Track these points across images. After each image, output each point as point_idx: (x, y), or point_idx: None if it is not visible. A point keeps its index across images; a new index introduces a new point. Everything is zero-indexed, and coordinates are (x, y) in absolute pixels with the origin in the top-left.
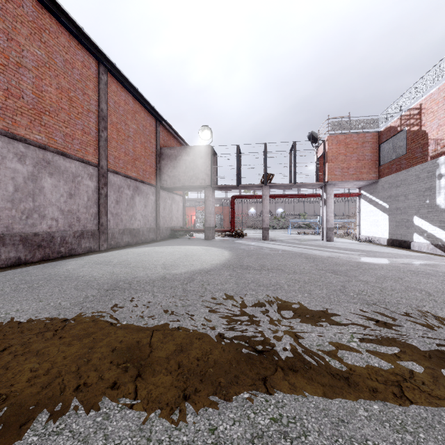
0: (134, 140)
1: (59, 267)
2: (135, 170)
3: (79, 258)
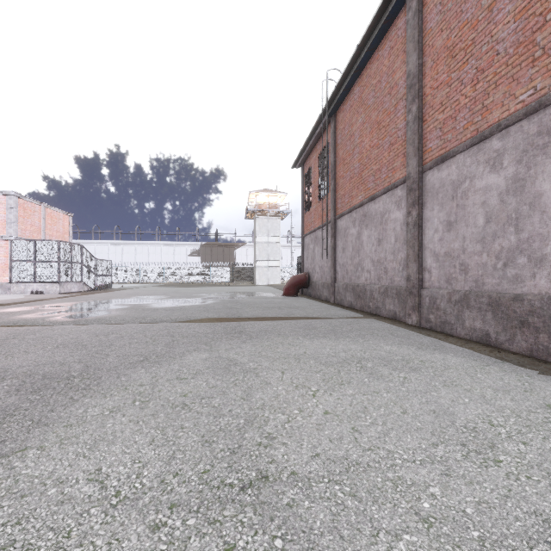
0: None
1: (405, 346)
2: None
3: (536, 375)
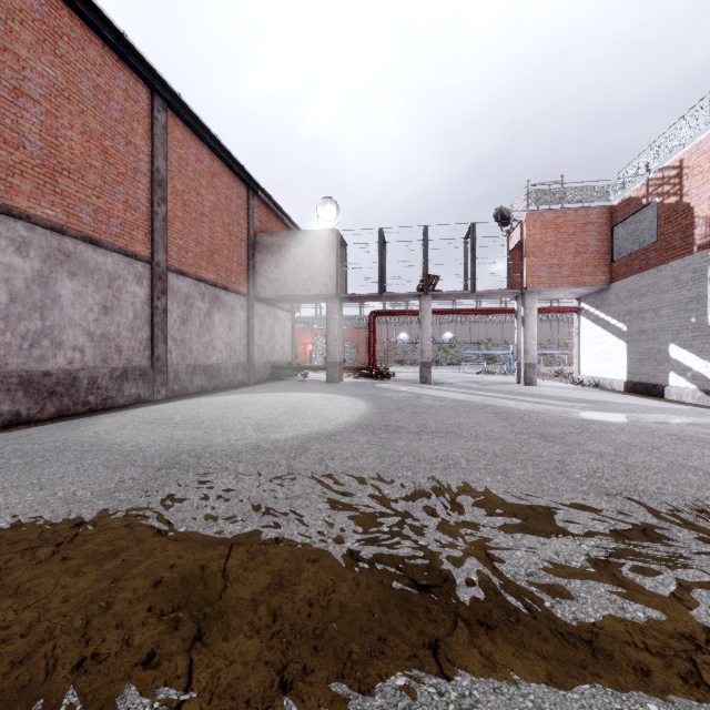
0: (212, 220)
1: (83, 428)
2: (213, 268)
3: (119, 413)
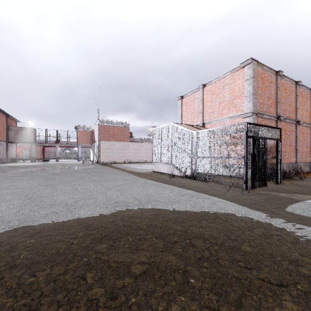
0: (0, 126)
1: None
2: (0, 137)
3: None
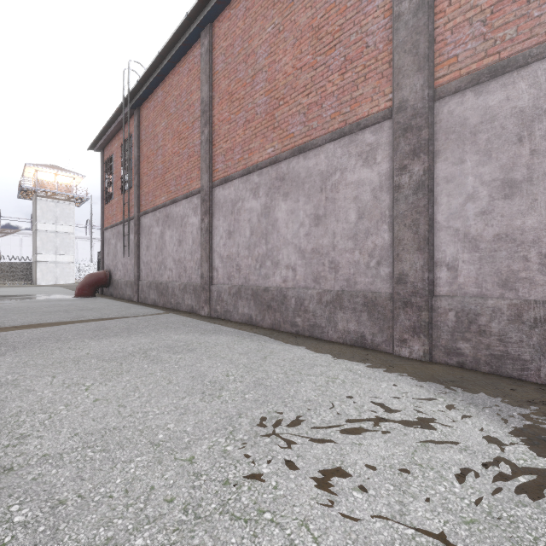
0: None
1: (191, 333)
2: None
3: (269, 340)
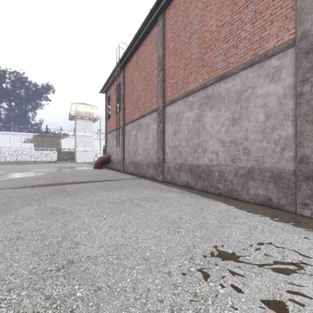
0: None
1: (154, 191)
2: None
3: (202, 197)
